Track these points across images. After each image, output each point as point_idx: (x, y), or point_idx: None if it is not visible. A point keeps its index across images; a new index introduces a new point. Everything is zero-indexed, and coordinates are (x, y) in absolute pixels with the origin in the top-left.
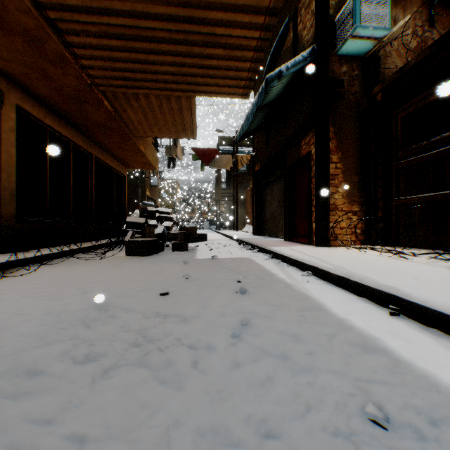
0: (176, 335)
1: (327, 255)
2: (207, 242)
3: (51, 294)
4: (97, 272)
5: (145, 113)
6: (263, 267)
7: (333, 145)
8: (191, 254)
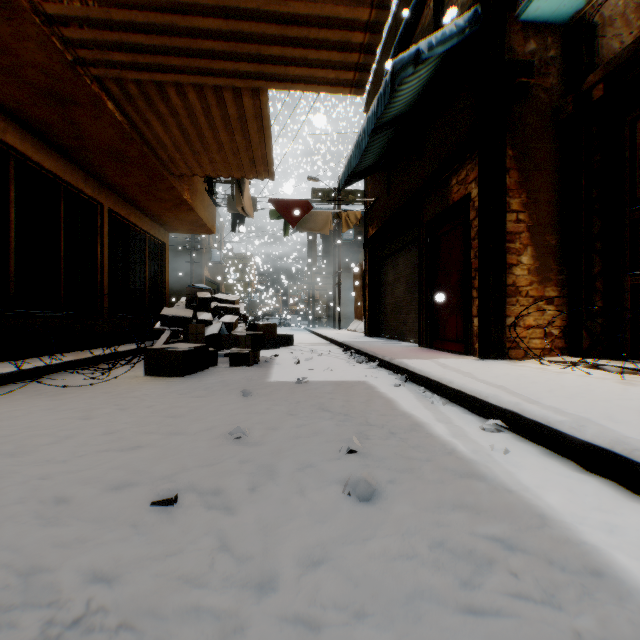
0: None
1: (519, 381)
2: (292, 348)
3: None
4: (60, 418)
5: (184, 128)
6: (395, 404)
7: (512, 181)
8: (262, 372)
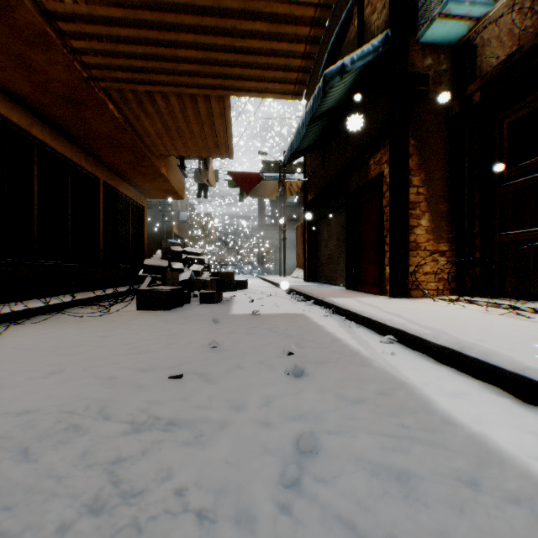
0: (177, 479)
1: (412, 311)
2: (246, 290)
3: (1, 376)
4: (88, 336)
5: (165, 122)
6: (323, 328)
7: (414, 163)
8: (225, 307)
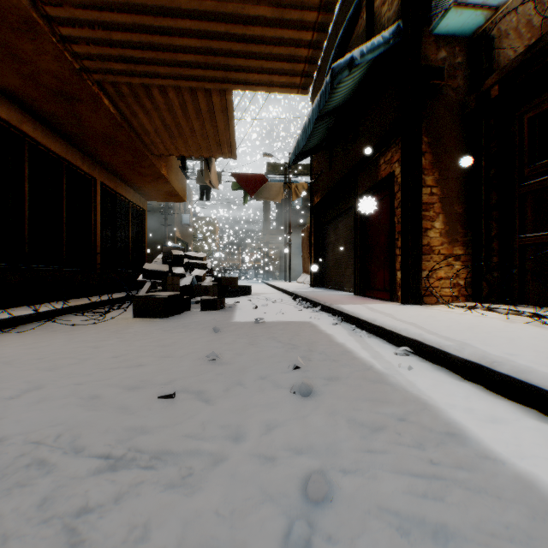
0: (153, 541)
1: (427, 320)
2: (250, 296)
3: None
4: (77, 347)
5: (164, 119)
6: (331, 338)
7: (427, 162)
8: (227, 314)
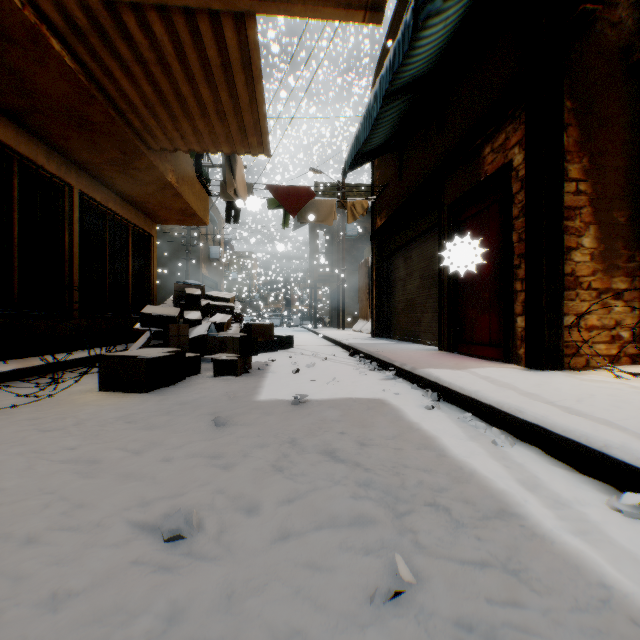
0: None
1: (625, 411)
2: (292, 350)
3: None
4: None
5: (156, 82)
6: (437, 446)
7: (570, 141)
8: (251, 384)
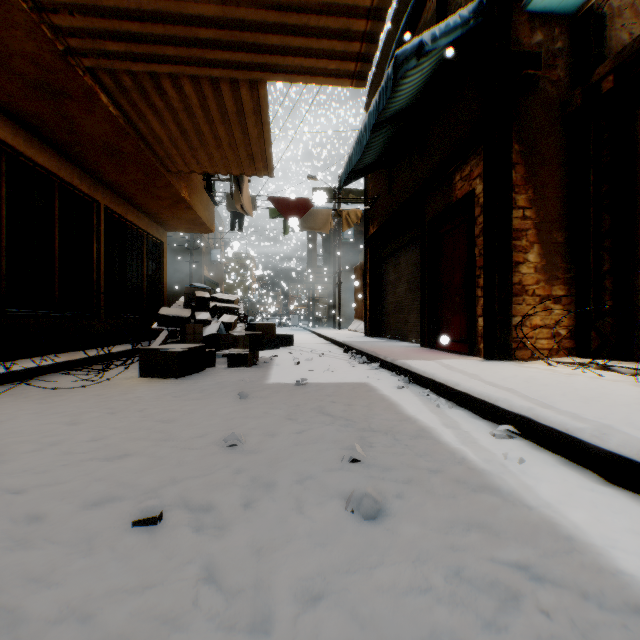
0: None
1: (529, 384)
2: (292, 348)
3: None
4: (46, 423)
5: (180, 123)
6: (398, 408)
7: (518, 177)
8: (261, 373)
